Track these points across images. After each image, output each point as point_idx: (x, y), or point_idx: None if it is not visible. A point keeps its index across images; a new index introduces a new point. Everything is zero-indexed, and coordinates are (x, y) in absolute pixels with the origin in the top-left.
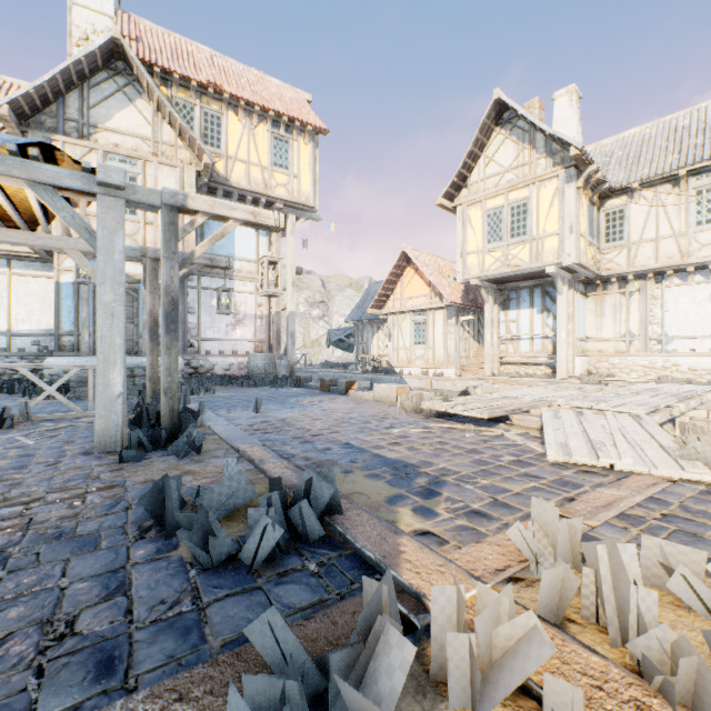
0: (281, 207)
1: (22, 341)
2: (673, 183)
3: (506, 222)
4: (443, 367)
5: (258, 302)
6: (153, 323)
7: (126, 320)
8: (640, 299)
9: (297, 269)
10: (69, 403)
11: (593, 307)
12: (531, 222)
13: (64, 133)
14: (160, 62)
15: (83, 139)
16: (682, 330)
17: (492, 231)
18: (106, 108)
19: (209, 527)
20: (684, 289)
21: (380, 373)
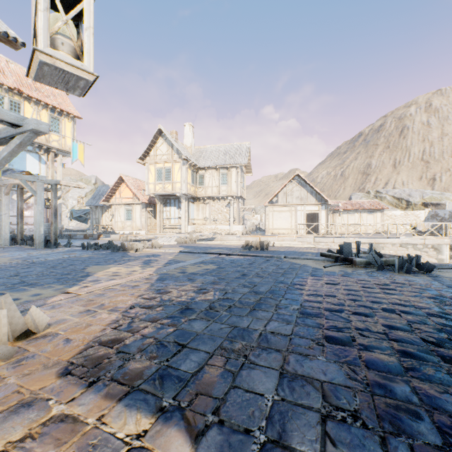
0: (55, 151)
1: None
2: (216, 170)
3: (164, 174)
4: (140, 230)
5: None
6: (22, 212)
7: None
8: (209, 206)
9: None
10: None
11: (196, 207)
12: (172, 176)
13: None
14: None
15: None
16: (219, 217)
17: (159, 176)
18: None
19: (98, 245)
20: (220, 204)
21: (108, 234)
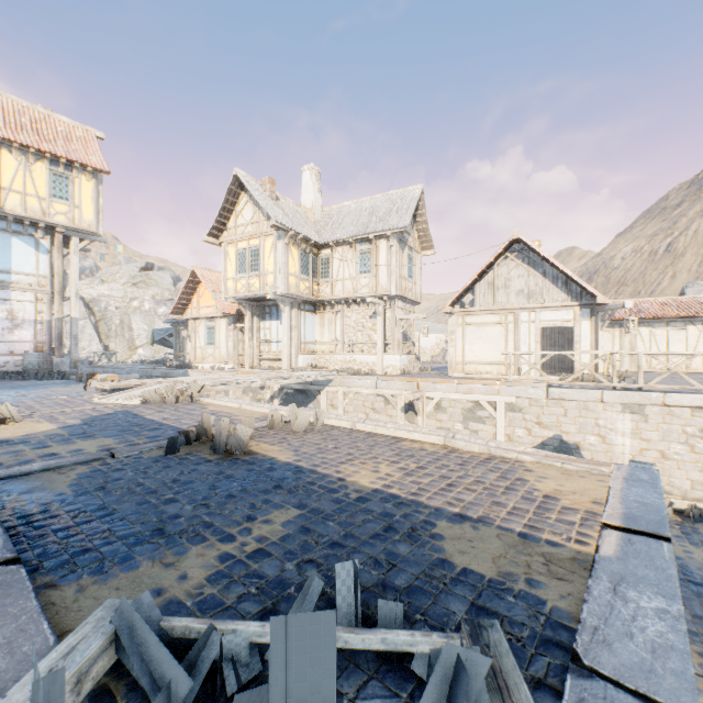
0: (62, 231)
1: None
2: (351, 246)
3: (248, 260)
4: (226, 362)
5: (38, 310)
6: None
7: None
8: (341, 317)
9: (147, 264)
10: None
11: (319, 320)
12: (261, 263)
13: None
14: None
15: None
16: (359, 338)
17: (241, 265)
18: None
19: None
20: (360, 312)
21: (174, 368)
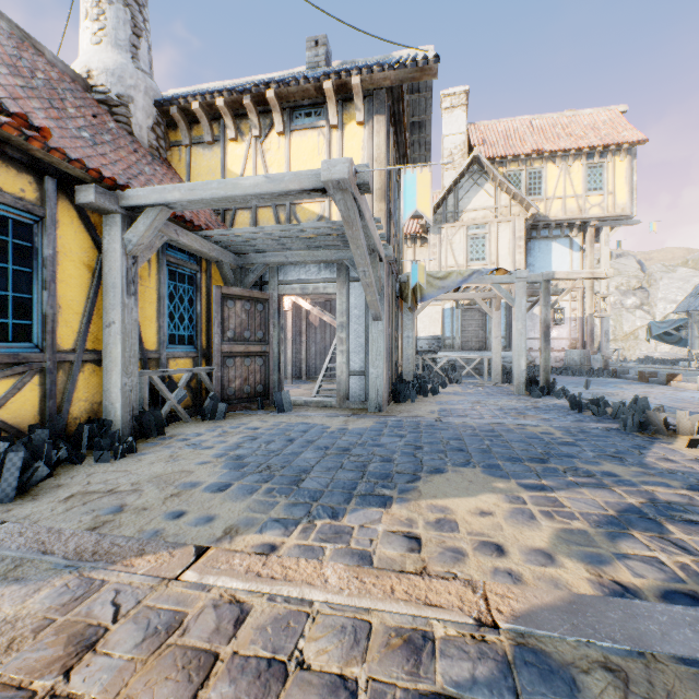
0: (594, 224)
1: (421, 343)
2: None
3: None
4: None
5: (571, 307)
6: None
7: (478, 328)
8: None
9: None
10: (476, 376)
11: None
12: None
13: (446, 222)
14: (498, 153)
15: (455, 221)
16: None
17: None
18: (466, 198)
19: (599, 404)
20: None
21: None
